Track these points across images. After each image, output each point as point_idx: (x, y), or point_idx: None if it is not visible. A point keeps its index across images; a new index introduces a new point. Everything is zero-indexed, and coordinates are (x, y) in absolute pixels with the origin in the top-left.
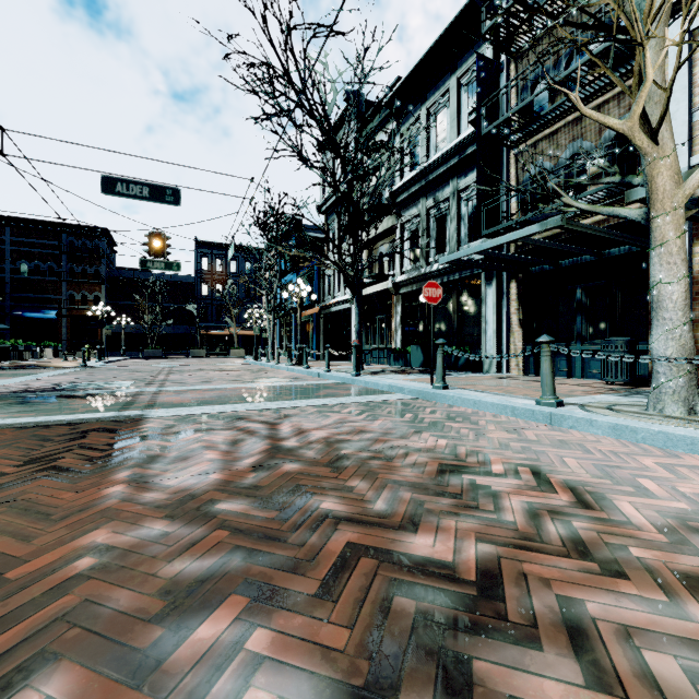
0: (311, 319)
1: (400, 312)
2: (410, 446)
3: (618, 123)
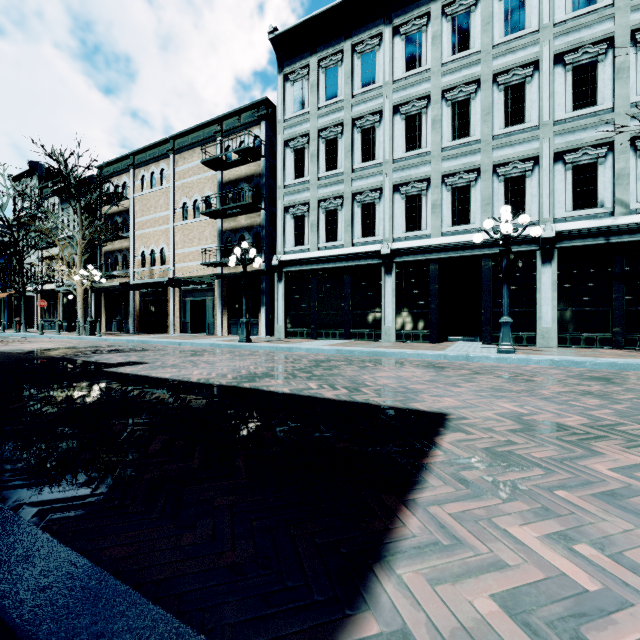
0: (4, 299)
1: (62, 302)
2: (4, 340)
3: (66, 278)
